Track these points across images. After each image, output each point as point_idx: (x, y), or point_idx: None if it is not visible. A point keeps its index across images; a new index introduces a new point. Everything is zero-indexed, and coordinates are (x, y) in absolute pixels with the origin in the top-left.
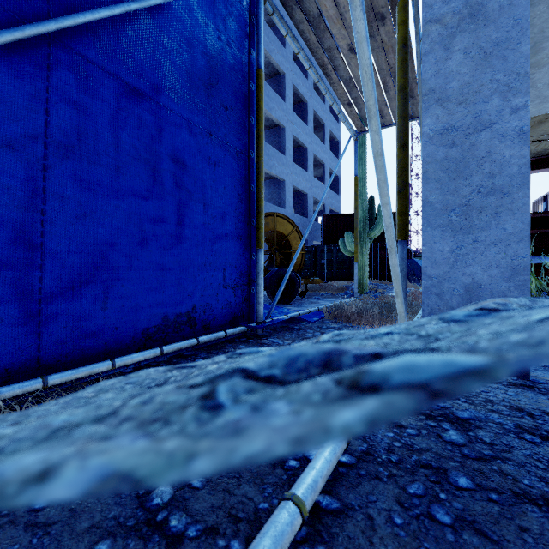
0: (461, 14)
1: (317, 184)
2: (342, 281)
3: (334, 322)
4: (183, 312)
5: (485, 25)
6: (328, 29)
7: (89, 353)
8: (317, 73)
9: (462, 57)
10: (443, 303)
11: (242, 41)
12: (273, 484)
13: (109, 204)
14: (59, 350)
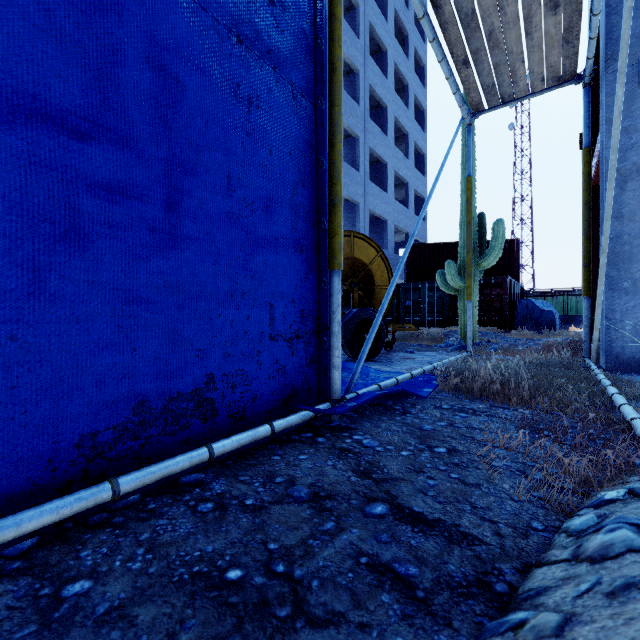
0: None
1: (399, 207)
2: (434, 328)
3: (456, 395)
4: (180, 392)
5: None
6: None
7: None
8: (422, 3)
9: None
10: None
11: None
12: None
13: None
14: None
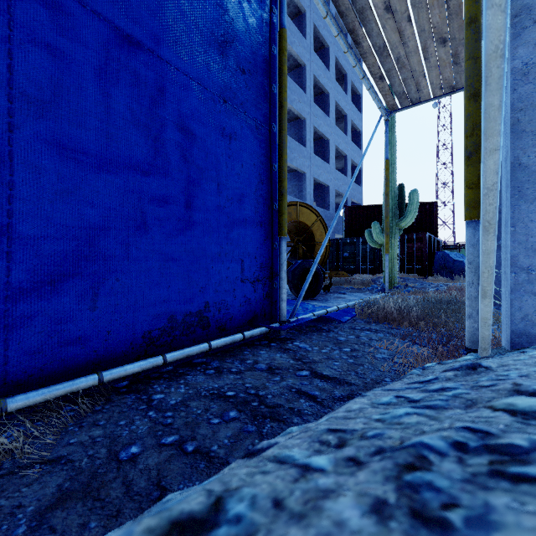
0: None
1: (339, 175)
2: (366, 275)
3: (368, 321)
4: (192, 311)
5: None
6: None
7: (71, 365)
8: (347, 41)
9: None
10: None
11: None
12: None
13: (98, 178)
14: (30, 362)
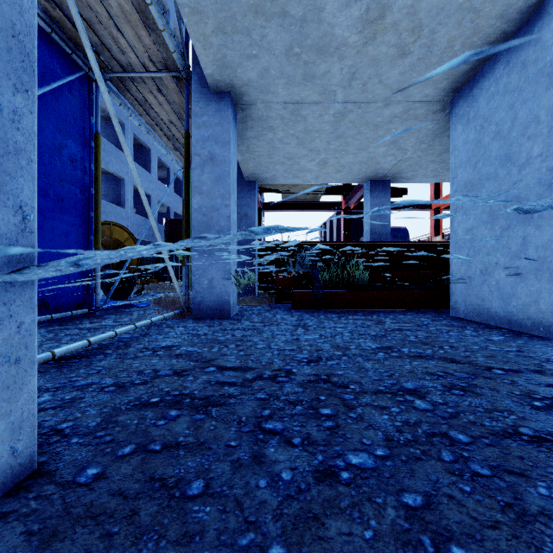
0: (207, 156)
1: (161, 186)
2: None
3: (157, 307)
4: (39, 298)
5: (216, 166)
6: (153, 108)
7: None
8: (147, 127)
9: (208, 176)
10: (201, 287)
11: (84, 113)
12: (107, 341)
13: None
14: None
